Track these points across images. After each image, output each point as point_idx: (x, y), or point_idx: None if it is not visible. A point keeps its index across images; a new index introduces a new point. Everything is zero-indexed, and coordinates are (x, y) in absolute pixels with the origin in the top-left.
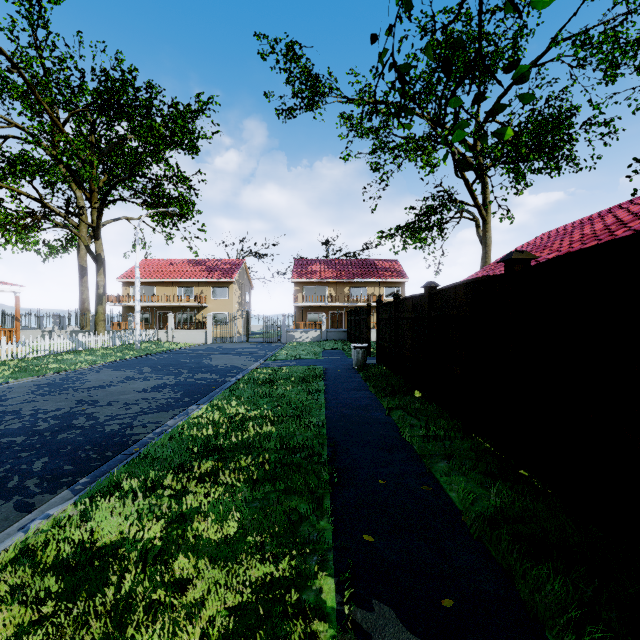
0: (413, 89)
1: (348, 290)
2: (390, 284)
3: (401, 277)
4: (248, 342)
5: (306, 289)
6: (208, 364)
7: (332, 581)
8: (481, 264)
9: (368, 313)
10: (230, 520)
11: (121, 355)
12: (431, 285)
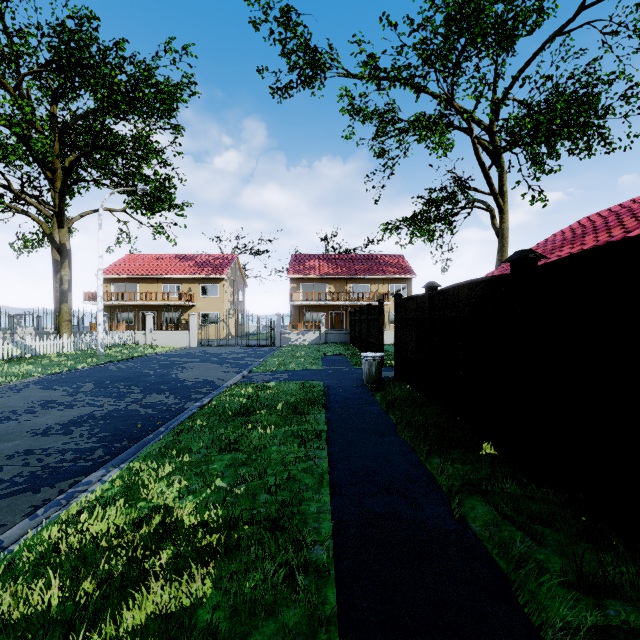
0: (428, 50)
1: (350, 287)
2: (395, 281)
3: (408, 273)
4: (237, 345)
5: (304, 287)
6: (175, 377)
7: None
8: (497, 258)
9: (379, 312)
10: None
11: (73, 364)
12: (529, 256)
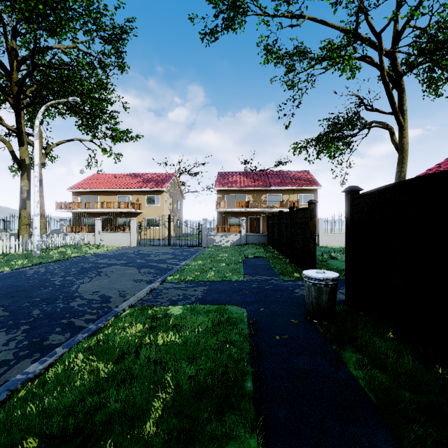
0: None
1: (265, 197)
2: (303, 191)
3: (314, 185)
4: (170, 245)
5: (228, 197)
6: (71, 291)
7: None
8: (397, 169)
9: (311, 214)
10: None
11: None
12: None
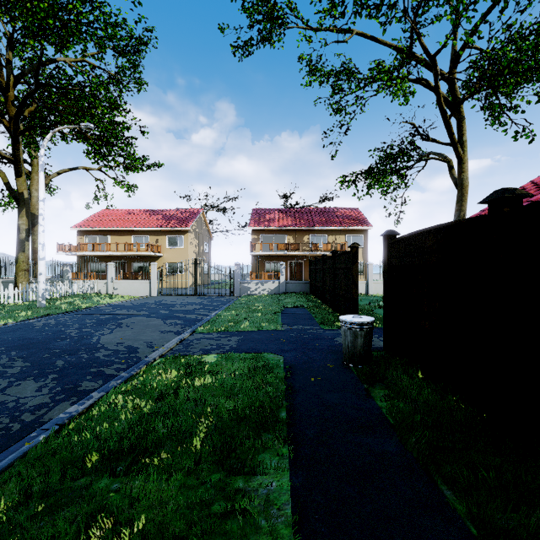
0: None
1: (308, 238)
2: (352, 232)
3: (364, 224)
4: (197, 295)
5: (264, 239)
6: (93, 342)
7: None
8: (456, 208)
9: (353, 258)
10: None
11: None
12: None
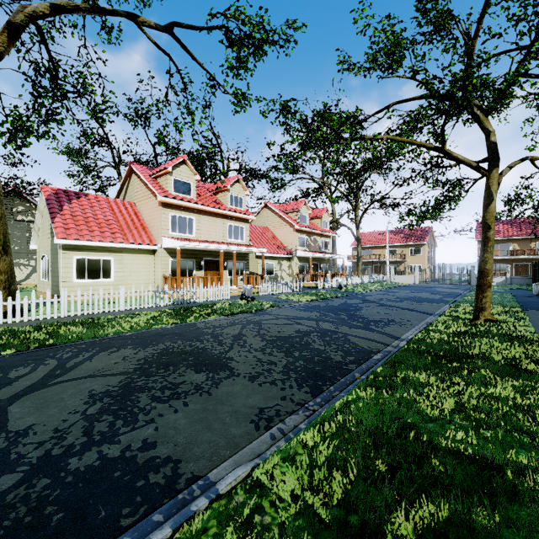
0: None
1: (534, 245)
2: None
3: None
4: (444, 284)
5: None
6: (438, 290)
7: (520, 308)
8: None
9: None
10: (496, 305)
11: (386, 286)
12: None
